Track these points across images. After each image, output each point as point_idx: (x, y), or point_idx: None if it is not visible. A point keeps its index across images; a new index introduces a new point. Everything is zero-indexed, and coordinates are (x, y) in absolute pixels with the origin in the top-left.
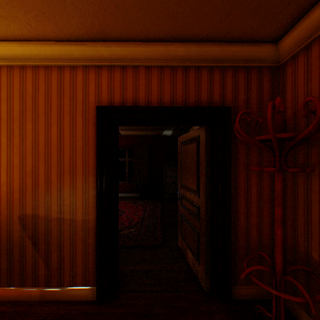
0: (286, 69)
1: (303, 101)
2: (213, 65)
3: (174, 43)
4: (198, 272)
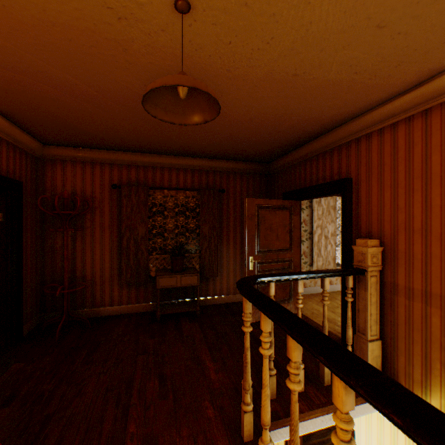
0: (47, 164)
1: (85, 199)
2: (13, 142)
3: None
4: None
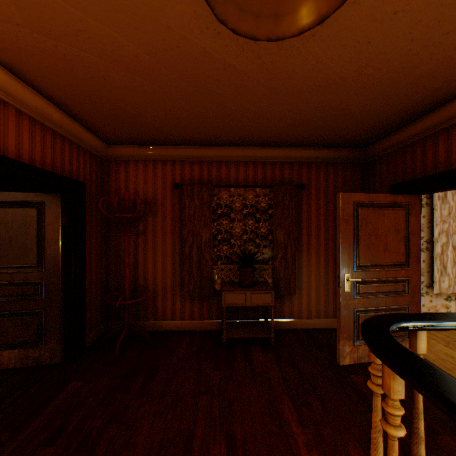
0: (111, 165)
1: (145, 200)
2: (75, 141)
3: (56, 106)
4: (43, 356)
